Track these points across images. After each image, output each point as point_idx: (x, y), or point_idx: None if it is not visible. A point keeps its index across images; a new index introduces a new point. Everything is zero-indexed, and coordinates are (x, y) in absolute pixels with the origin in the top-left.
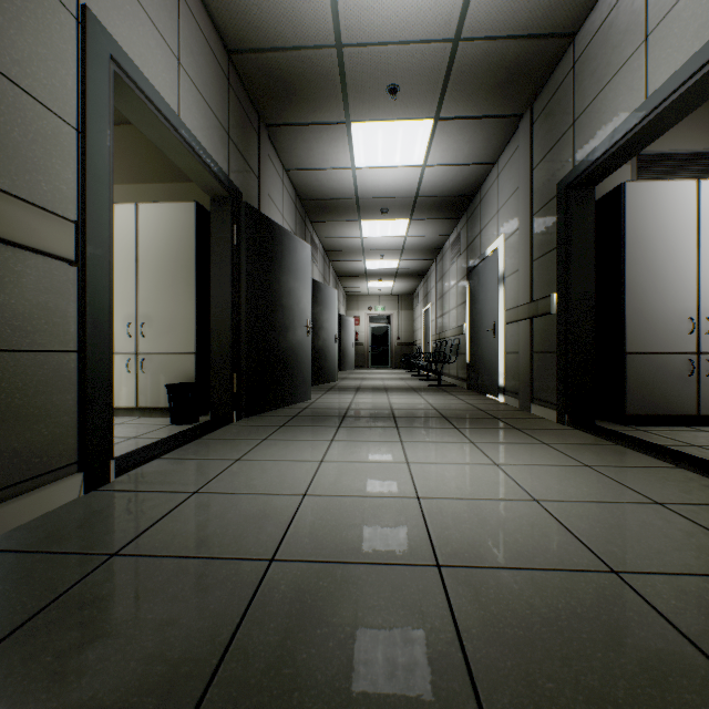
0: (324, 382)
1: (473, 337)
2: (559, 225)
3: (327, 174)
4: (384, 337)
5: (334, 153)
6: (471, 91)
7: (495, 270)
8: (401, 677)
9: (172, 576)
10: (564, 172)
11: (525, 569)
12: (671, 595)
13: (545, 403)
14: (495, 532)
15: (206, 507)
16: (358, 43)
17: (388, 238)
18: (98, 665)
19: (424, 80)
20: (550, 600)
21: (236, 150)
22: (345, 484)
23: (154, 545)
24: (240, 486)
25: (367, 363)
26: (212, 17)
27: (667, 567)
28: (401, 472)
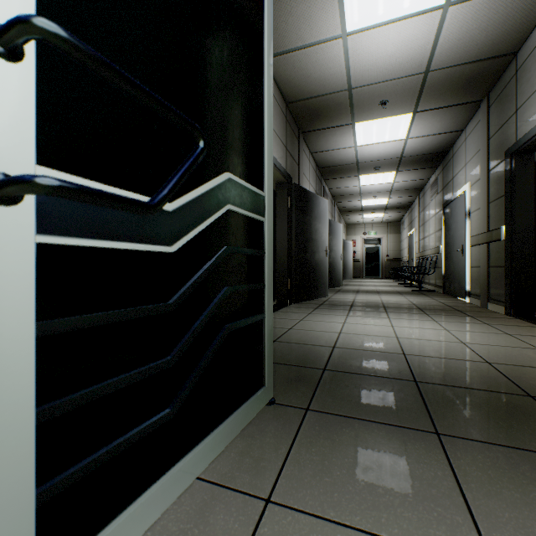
0: (333, 287)
1: (447, 255)
2: (506, 180)
3: (337, 152)
4: (376, 255)
5: (342, 140)
6: (439, 94)
7: (463, 207)
8: (387, 370)
9: (299, 347)
10: (510, 143)
11: (444, 358)
12: (510, 369)
13: (497, 302)
14: (434, 349)
15: (298, 333)
16: (361, 86)
17: (379, 185)
18: (291, 358)
19: (405, 94)
20: (450, 365)
21: (289, 154)
22: (358, 331)
23: (286, 340)
24: (309, 328)
25: (362, 275)
26: (280, 91)
27: (517, 364)
28: (388, 329)
